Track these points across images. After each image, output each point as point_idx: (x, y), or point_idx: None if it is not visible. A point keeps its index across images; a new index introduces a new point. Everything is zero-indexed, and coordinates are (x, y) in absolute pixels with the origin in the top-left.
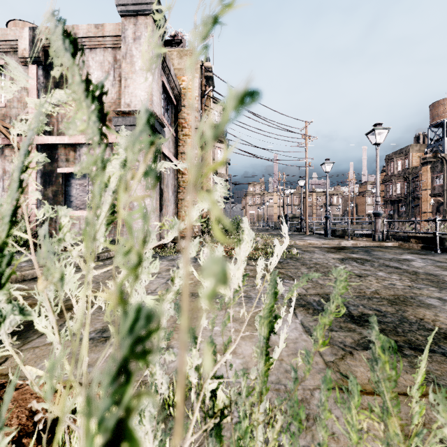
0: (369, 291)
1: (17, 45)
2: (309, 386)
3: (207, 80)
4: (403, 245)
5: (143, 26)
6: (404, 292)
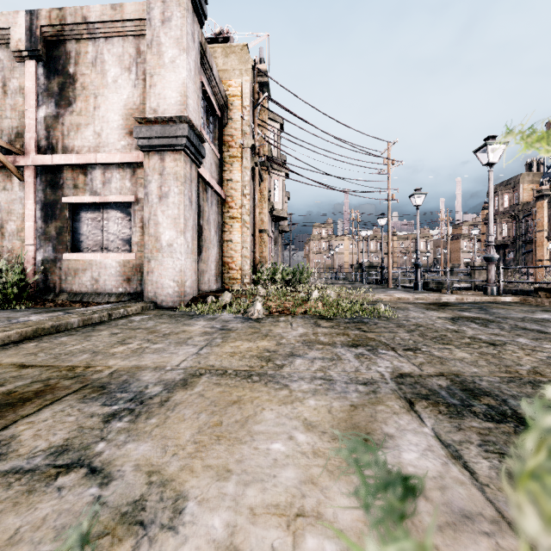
0: (523, 370)
1: (10, 34)
2: None
3: (261, 87)
4: (527, 300)
5: (174, 3)
6: None
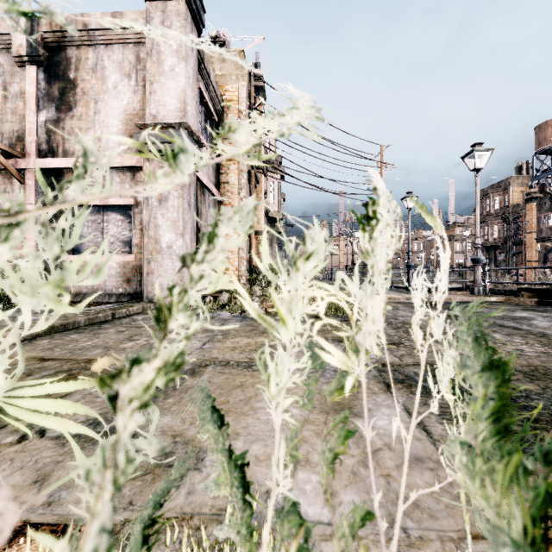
0: None
1: (10, 40)
2: (450, 532)
3: (257, 92)
4: (511, 300)
5: (174, 13)
6: (542, 362)
